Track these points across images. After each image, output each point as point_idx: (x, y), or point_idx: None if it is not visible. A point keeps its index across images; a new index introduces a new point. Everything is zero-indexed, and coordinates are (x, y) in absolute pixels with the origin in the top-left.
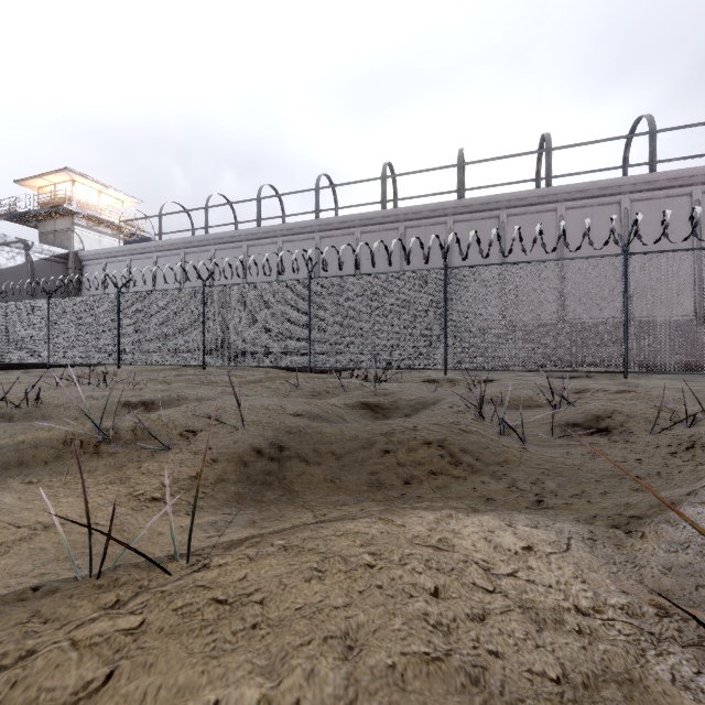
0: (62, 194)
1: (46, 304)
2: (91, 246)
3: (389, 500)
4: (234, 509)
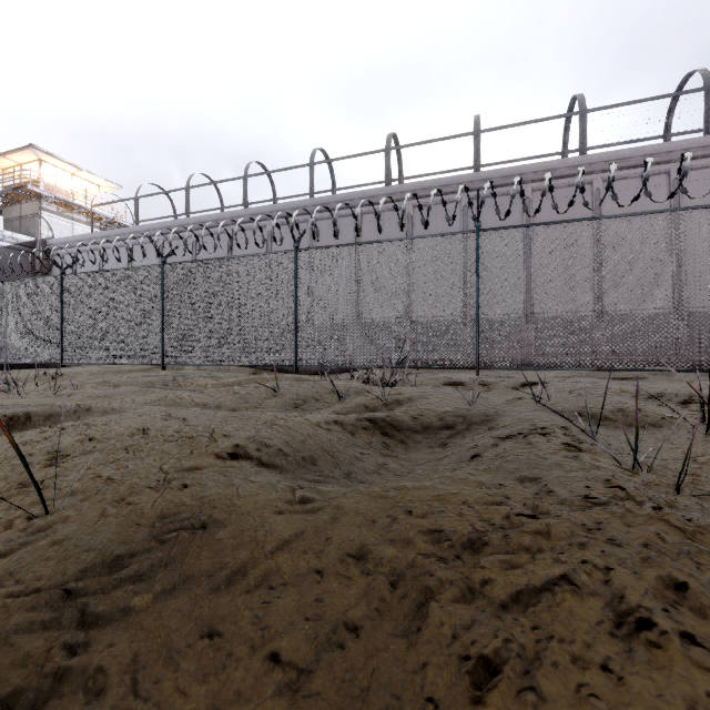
0: (26, 174)
1: None
2: (62, 234)
3: None
4: None
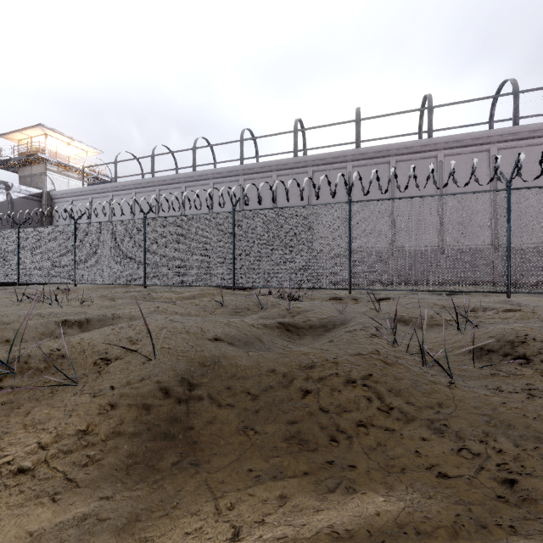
0: (36, 145)
1: (16, 233)
2: (61, 187)
3: (314, 474)
4: (118, 487)
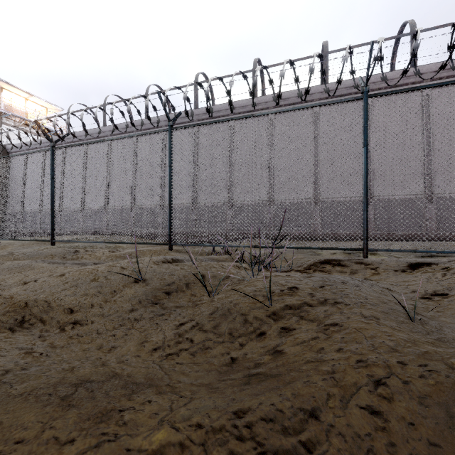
0: None
1: None
2: (18, 141)
3: None
4: None
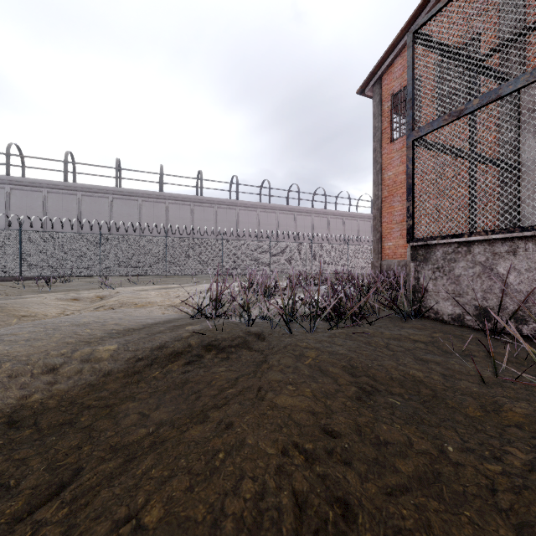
0: None
1: None
2: None
3: None
4: None
